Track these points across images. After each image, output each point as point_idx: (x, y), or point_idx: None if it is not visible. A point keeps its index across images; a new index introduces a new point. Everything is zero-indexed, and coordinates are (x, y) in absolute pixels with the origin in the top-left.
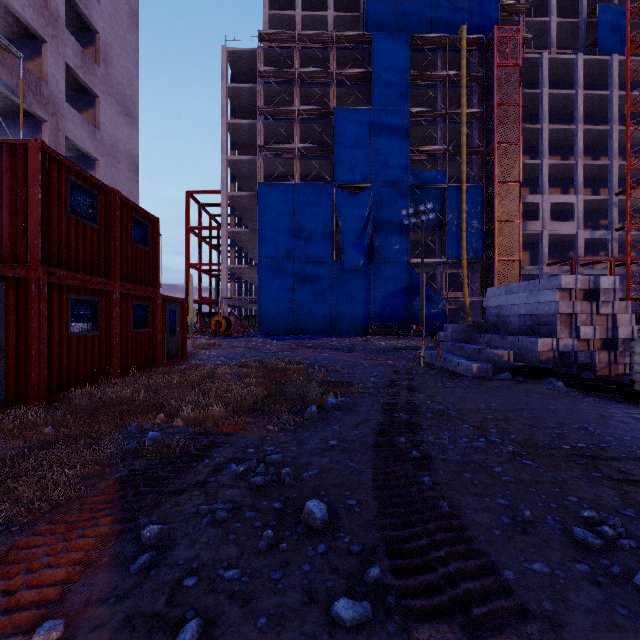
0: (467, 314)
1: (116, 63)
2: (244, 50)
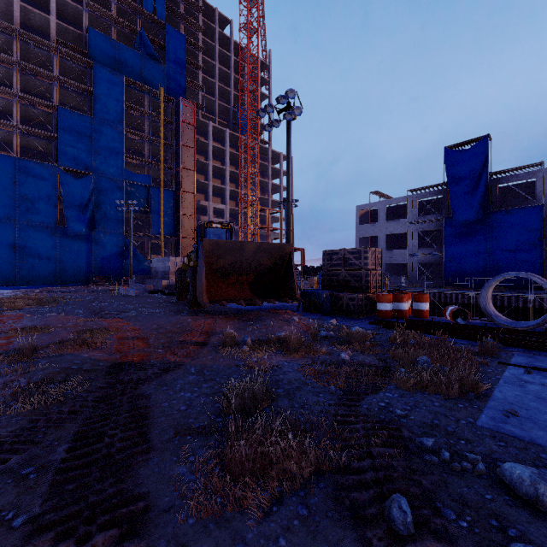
0: None
1: None
2: None
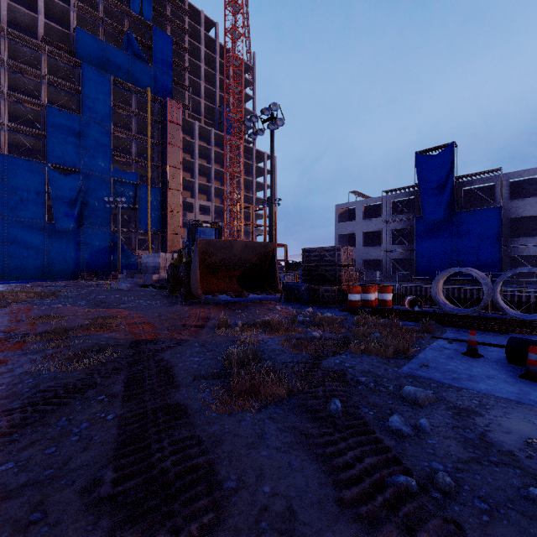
0: None
1: None
2: None
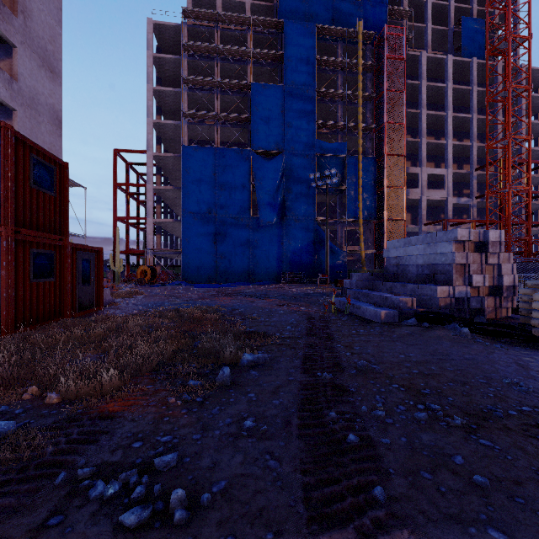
0: (363, 264)
1: (36, 17)
2: (169, 24)
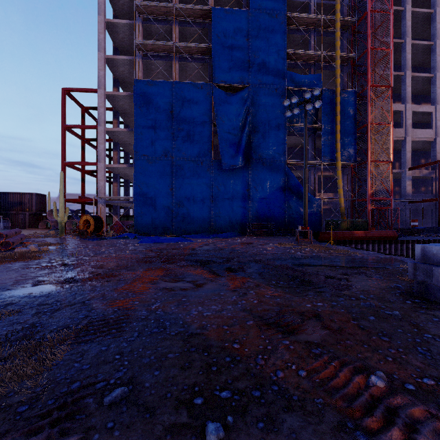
0: (343, 214)
1: None
2: None
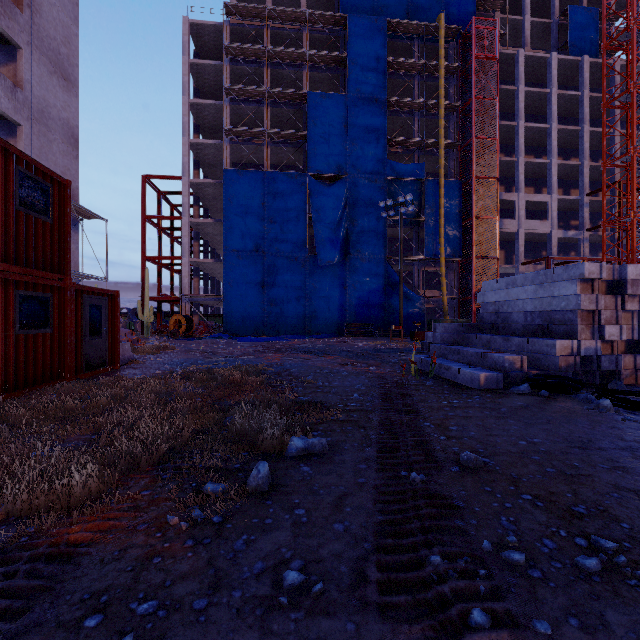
0: (445, 313)
1: (47, 13)
2: (208, 23)
